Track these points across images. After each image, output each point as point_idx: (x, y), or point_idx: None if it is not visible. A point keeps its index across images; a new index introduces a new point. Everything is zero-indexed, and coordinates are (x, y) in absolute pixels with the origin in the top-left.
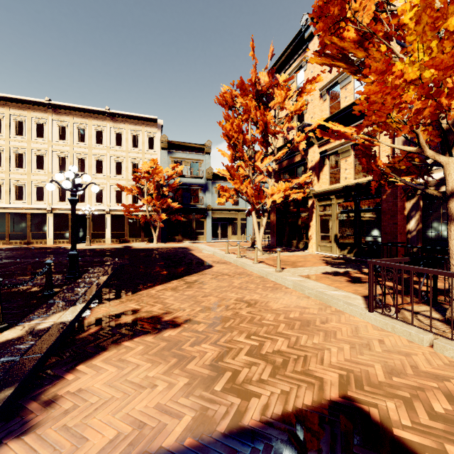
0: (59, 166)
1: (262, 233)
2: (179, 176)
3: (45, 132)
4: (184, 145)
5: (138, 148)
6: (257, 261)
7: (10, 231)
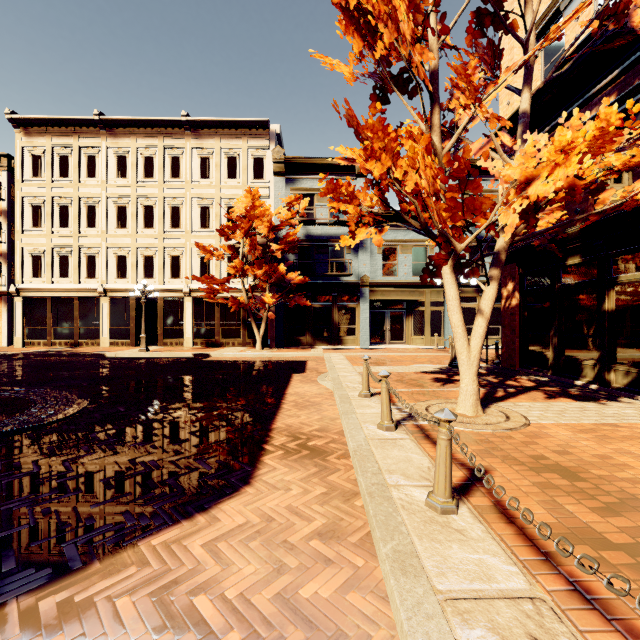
0: (117, 221)
1: (478, 336)
2: (306, 222)
3: (97, 168)
4: (316, 162)
5: (237, 179)
6: (447, 495)
7: (53, 326)
